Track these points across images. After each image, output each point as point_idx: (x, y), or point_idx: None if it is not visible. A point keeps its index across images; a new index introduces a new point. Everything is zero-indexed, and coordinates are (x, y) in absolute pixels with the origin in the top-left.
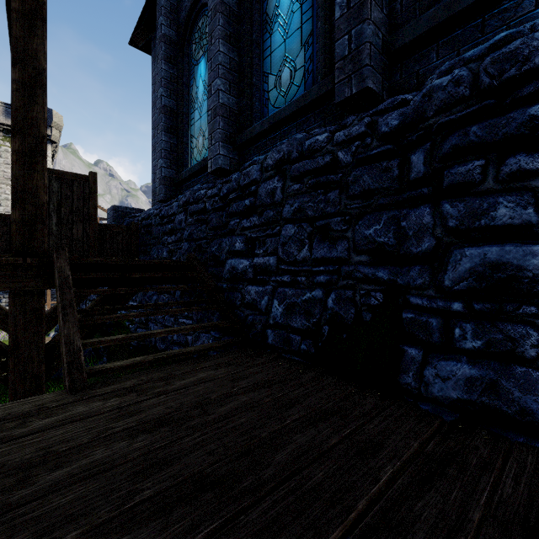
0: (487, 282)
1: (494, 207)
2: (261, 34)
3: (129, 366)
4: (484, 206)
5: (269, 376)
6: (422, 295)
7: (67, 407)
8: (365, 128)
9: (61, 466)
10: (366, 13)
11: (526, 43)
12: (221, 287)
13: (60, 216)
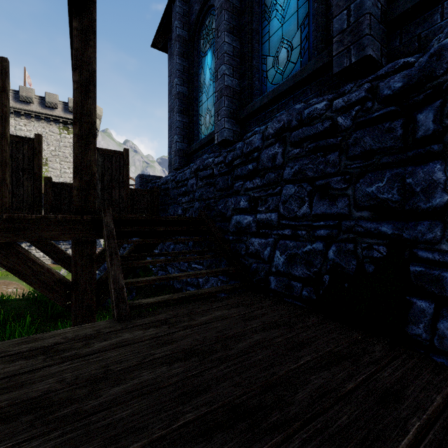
0: None
1: None
2: (260, 23)
3: (159, 302)
4: None
5: (276, 317)
6: (432, 249)
7: (117, 333)
8: (365, 93)
9: (119, 384)
10: None
11: None
12: (227, 239)
13: (103, 183)
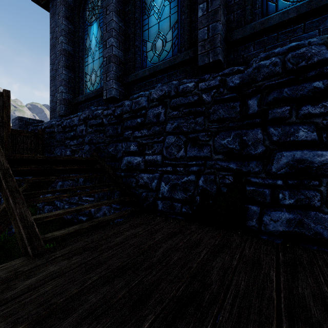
0: (295, 169)
1: (297, 131)
2: (141, 15)
3: (72, 233)
4: (292, 130)
5: (171, 229)
6: (257, 177)
7: (40, 268)
8: (218, 82)
9: (70, 313)
10: (219, 17)
11: (309, 50)
12: (119, 175)
13: None
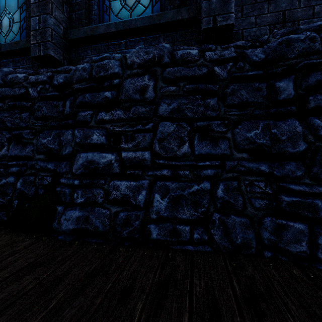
0: (88, 170)
1: (93, 134)
2: None
3: None
4: (90, 133)
5: None
6: (67, 177)
7: None
8: (46, 78)
9: None
10: (49, 9)
11: (109, 63)
12: None
13: None
